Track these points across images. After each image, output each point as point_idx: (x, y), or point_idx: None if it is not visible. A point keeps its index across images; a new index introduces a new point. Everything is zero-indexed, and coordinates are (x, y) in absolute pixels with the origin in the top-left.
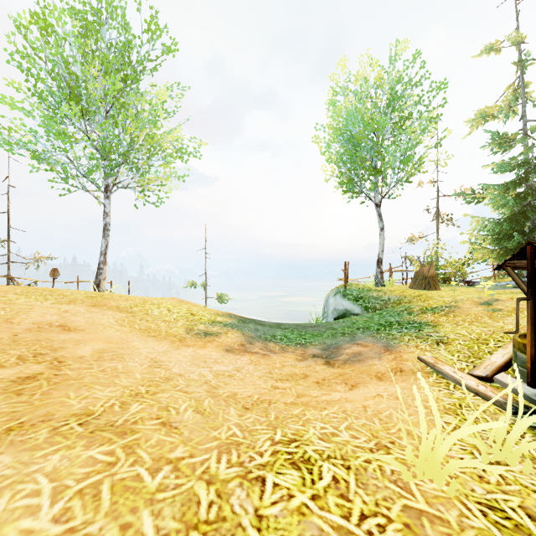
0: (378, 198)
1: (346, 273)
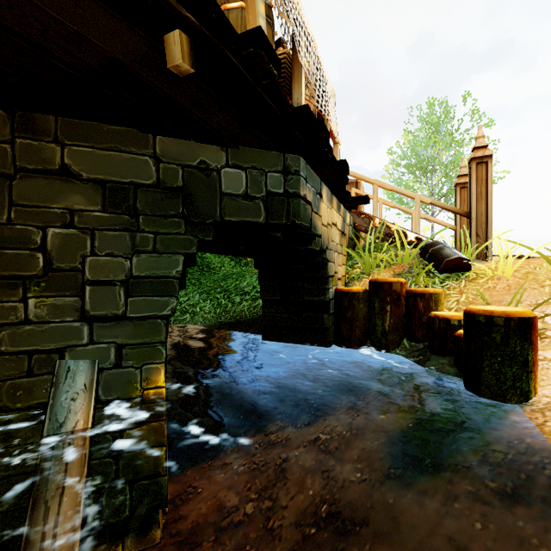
0: None
1: None
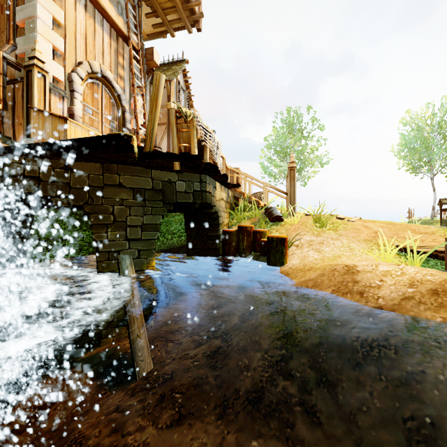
0: (432, 174)
1: (409, 213)
